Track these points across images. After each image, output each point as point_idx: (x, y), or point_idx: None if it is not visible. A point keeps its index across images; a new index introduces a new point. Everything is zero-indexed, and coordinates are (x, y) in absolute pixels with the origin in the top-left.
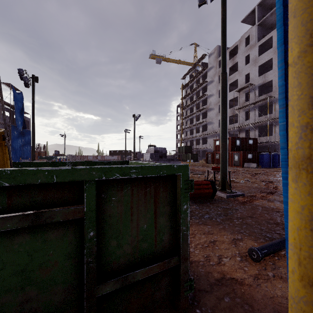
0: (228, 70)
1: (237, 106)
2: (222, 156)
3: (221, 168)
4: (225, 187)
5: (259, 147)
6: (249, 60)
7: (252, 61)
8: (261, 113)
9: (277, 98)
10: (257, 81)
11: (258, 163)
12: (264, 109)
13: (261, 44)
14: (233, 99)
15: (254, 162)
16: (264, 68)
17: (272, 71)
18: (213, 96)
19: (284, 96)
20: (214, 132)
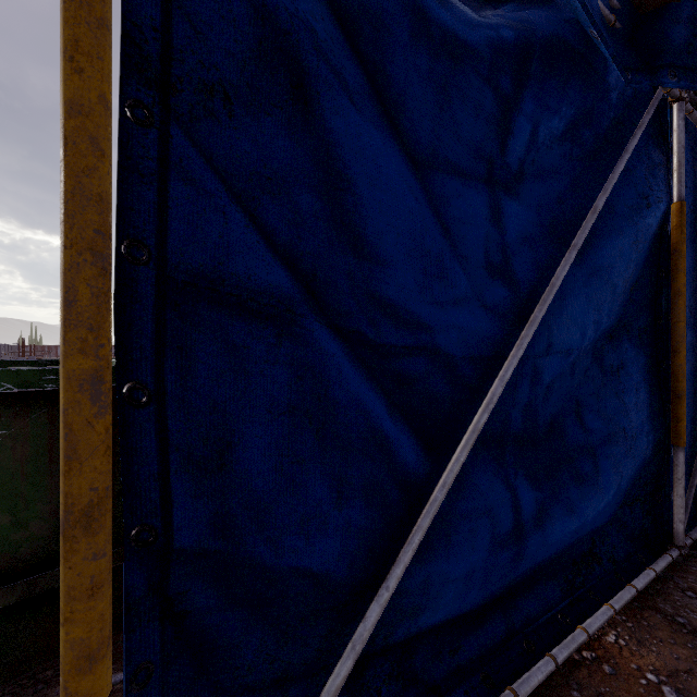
0: None
1: None
2: None
3: None
4: None
5: None
6: None
7: None
8: None
9: None
10: None
11: None
12: None
13: None
14: None
15: None
16: None
17: None
18: None
19: (118, 282)
20: None
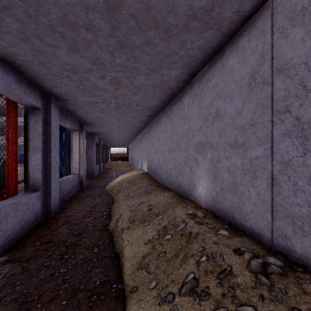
0: None
1: None
2: None
3: None
4: None
5: None
6: None
7: None
8: None
9: None
10: None
11: None
12: None
13: None
14: None
15: None
16: None
17: None
18: None
19: None
20: None
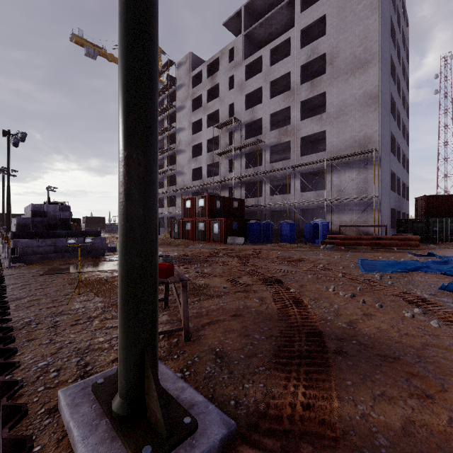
0: (206, 94)
1: (218, 150)
2: (127, 225)
3: (123, 294)
4: (143, 395)
5: (247, 214)
6: (234, 87)
7: (238, 87)
8: (249, 165)
9: (267, 144)
10: (244, 116)
11: (246, 236)
12: (252, 160)
13: (249, 65)
14: (212, 139)
15: (240, 235)
16: (252, 100)
17: (261, 105)
18: (185, 131)
19: None
20: (186, 187)
